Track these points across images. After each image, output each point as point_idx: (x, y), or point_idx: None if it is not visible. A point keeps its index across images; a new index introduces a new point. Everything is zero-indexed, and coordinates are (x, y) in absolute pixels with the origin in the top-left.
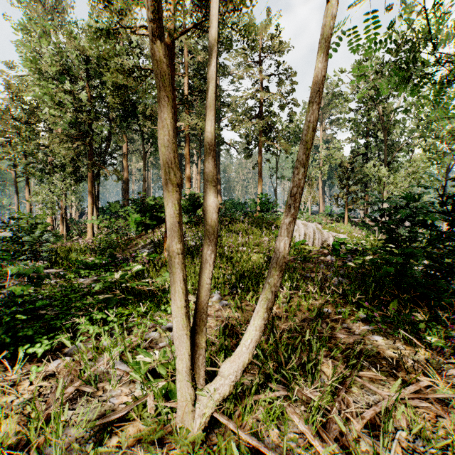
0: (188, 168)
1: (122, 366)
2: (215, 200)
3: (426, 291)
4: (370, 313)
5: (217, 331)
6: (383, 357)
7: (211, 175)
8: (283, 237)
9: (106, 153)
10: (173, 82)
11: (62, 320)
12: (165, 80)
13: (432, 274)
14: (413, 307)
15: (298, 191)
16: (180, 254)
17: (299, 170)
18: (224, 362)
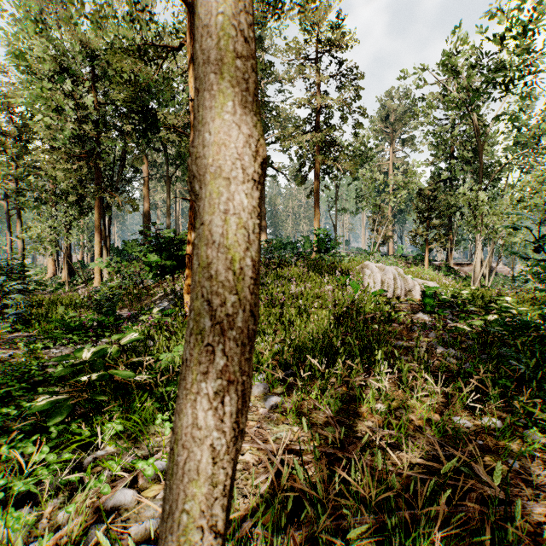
0: None
1: None
2: (246, 119)
3: None
4: None
5: (259, 499)
6: None
7: (226, 6)
8: None
9: (119, 176)
10: None
11: None
12: None
13: None
14: None
15: None
16: None
17: None
18: None
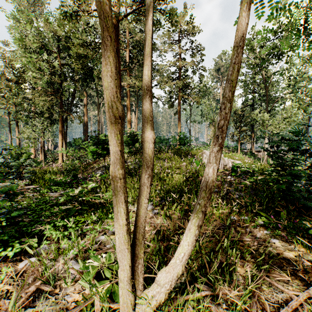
0: (129, 114)
1: (76, 266)
2: (152, 132)
3: (307, 203)
4: (267, 220)
5: (151, 236)
6: (283, 258)
7: (148, 112)
8: (212, 163)
9: (72, 104)
10: (118, 51)
11: (33, 226)
12: (108, 22)
13: (311, 190)
14: (299, 216)
15: (225, 123)
16: (122, 178)
17: (226, 105)
18: (160, 272)
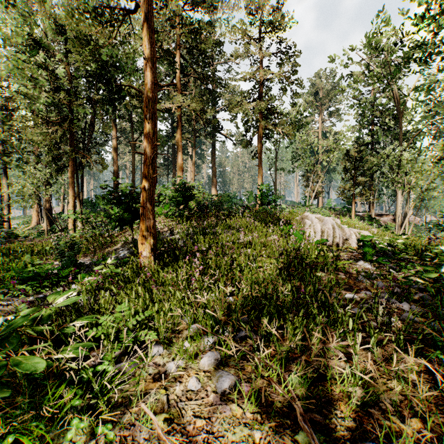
0: (180, 156)
1: None
2: None
3: None
4: None
5: None
6: None
7: None
8: None
9: (90, 140)
10: (150, 20)
11: None
12: None
13: None
14: None
15: None
16: None
17: None
18: None
